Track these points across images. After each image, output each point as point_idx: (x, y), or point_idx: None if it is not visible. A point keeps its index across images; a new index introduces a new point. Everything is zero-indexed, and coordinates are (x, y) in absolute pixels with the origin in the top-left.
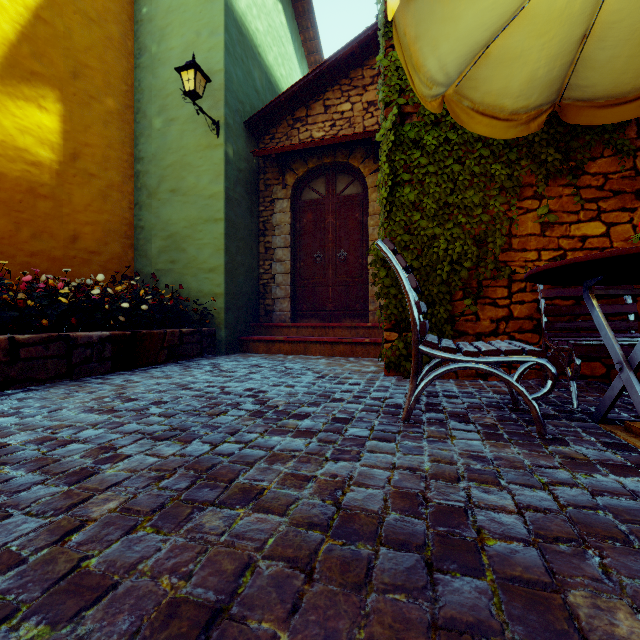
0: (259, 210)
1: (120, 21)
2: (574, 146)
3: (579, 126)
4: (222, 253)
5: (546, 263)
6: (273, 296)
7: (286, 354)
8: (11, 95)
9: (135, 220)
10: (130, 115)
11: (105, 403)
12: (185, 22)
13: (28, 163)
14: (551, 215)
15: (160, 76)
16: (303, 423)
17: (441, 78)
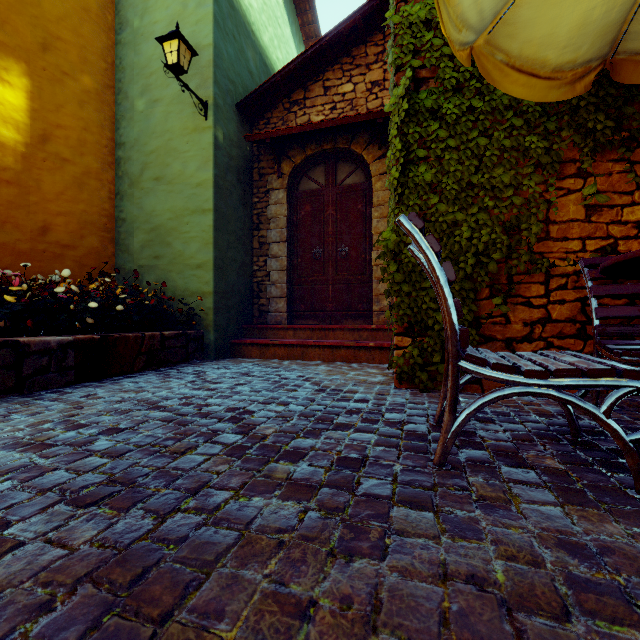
0: (253, 202)
1: None
2: (628, 112)
3: (634, 88)
4: (211, 247)
5: (594, 254)
6: (268, 295)
7: (282, 359)
8: None
9: (116, 211)
10: (110, 96)
11: (41, 432)
12: None
13: None
14: (601, 195)
15: (143, 53)
16: (297, 469)
17: (473, 17)
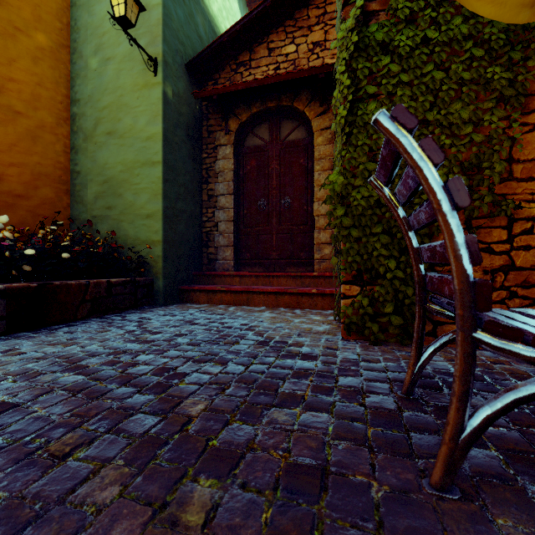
0: (202, 157)
1: None
2: None
3: None
4: (160, 198)
5: None
6: (216, 244)
7: (228, 305)
8: None
9: (71, 165)
10: (65, 55)
11: None
12: None
13: None
14: None
15: (96, 14)
16: (223, 497)
17: None
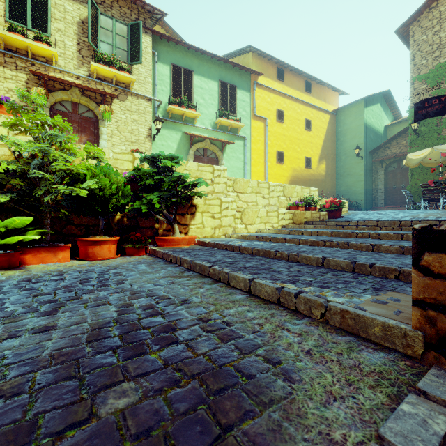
0: (372, 175)
1: (333, 135)
2: None
3: None
4: (363, 189)
5: None
6: (377, 199)
7: None
8: (320, 164)
9: (336, 182)
10: (335, 157)
11: None
12: (351, 132)
13: (321, 176)
14: None
15: (344, 146)
16: None
17: (416, 163)
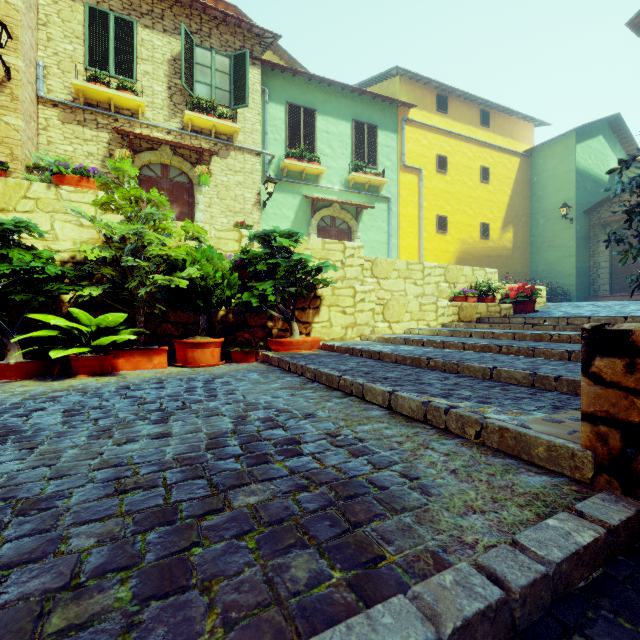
0: (590, 246)
1: (526, 188)
2: None
3: None
4: (574, 268)
5: None
6: (598, 284)
7: None
8: (504, 232)
9: (530, 259)
10: (528, 220)
11: None
12: (555, 181)
13: (507, 250)
14: None
15: (542, 203)
16: None
17: None
